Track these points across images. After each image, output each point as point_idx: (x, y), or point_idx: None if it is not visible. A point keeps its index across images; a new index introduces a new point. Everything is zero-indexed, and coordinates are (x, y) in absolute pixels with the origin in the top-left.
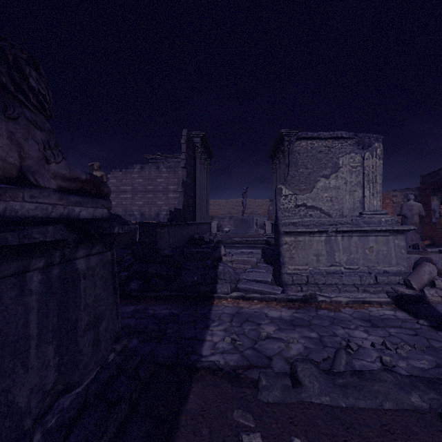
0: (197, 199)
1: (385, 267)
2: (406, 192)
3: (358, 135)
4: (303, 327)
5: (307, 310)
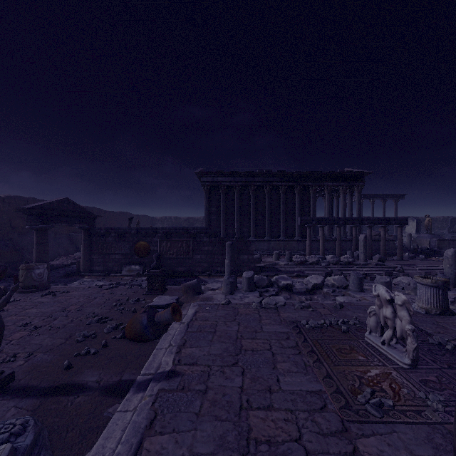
0: None
1: None
2: None
3: None
4: None
5: None
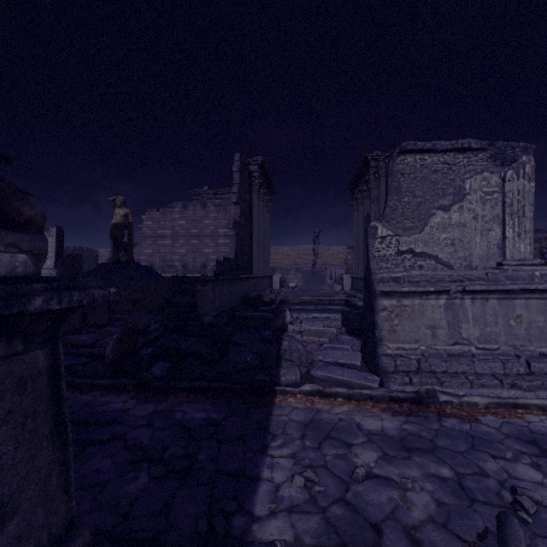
0: (254, 246)
1: (541, 347)
2: (537, 235)
3: (494, 145)
4: (424, 453)
5: (424, 418)
